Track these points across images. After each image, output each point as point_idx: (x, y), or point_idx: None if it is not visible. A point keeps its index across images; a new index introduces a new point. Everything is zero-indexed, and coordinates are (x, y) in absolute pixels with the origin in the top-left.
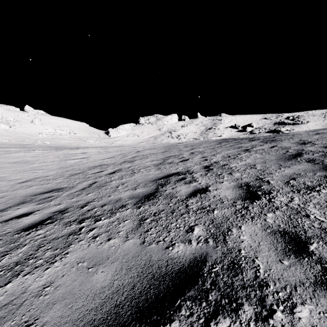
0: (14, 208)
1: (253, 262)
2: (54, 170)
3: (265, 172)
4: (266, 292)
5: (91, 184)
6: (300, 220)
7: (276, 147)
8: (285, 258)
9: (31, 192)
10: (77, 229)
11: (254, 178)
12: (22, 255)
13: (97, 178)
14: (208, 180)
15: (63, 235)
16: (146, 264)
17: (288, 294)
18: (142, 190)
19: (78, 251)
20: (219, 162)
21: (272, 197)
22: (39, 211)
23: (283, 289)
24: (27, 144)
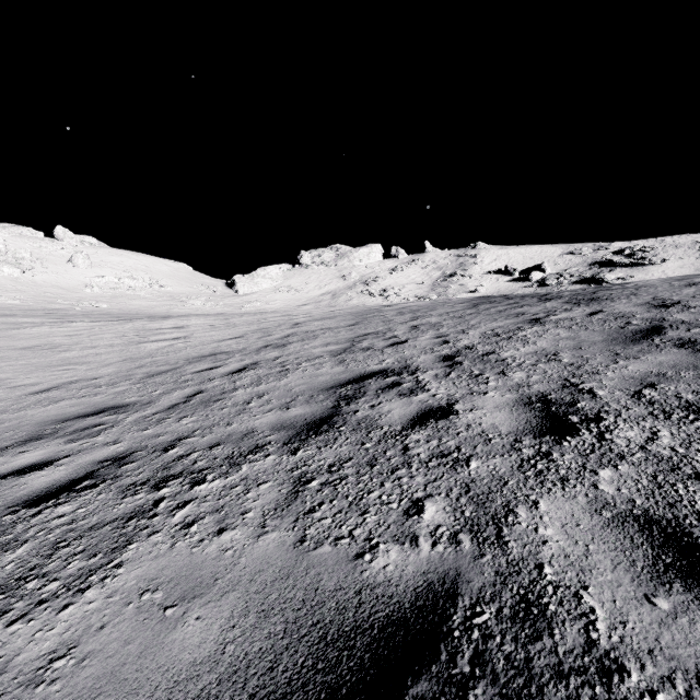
0: (15, 451)
1: (578, 600)
2: (112, 365)
3: (583, 371)
4: (623, 691)
5: (190, 395)
6: (682, 488)
7: (602, 314)
8: (659, 592)
9: (58, 414)
10: (150, 503)
11: (559, 384)
12: (13, 568)
13: (205, 382)
14: (453, 388)
15: (114, 519)
16: (308, 599)
17: (682, 698)
18: (304, 410)
19: (145, 561)
20: (475, 348)
21: (605, 430)
22: (69, 459)
23: (666, 683)
24: (59, 308)
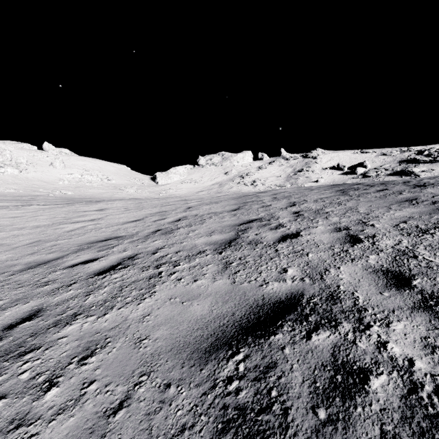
0: None
1: None
2: (16, 248)
3: None
4: None
5: (13, 323)
6: None
7: None
8: None
9: None
10: None
11: None
12: None
13: (60, 288)
14: None
15: None
16: None
17: None
18: None
19: None
20: (422, 256)
21: None
22: None
23: None
24: (39, 195)
